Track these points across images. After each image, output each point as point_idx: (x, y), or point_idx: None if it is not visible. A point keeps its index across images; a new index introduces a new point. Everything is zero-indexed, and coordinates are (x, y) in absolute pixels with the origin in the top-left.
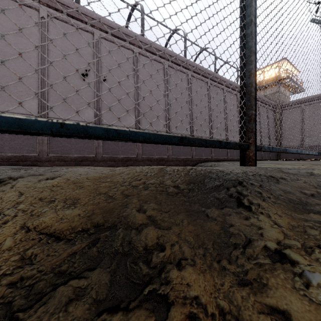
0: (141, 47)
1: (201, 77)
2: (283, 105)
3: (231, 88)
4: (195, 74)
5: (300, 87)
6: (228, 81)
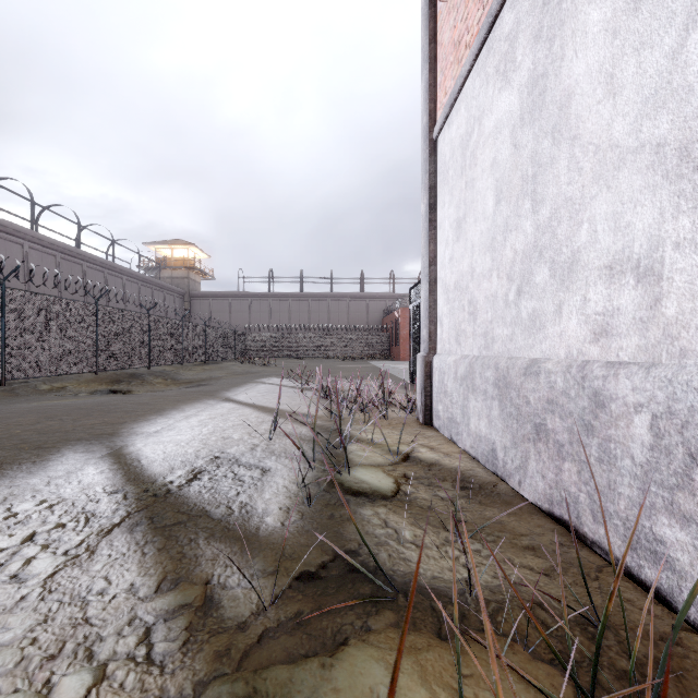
0: (32, 241)
1: (98, 268)
2: (192, 294)
3: (132, 277)
4: (91, 265)
5: (210, 276)
6: (130, 270)
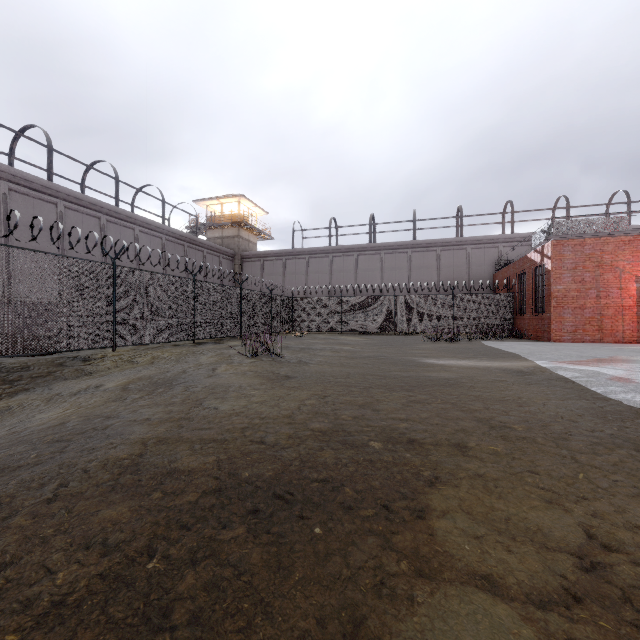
0: None
1: (88, 211)
2: (243, 255)
3: (150, 229)
4: (74, 205)
5: (266, 234)
6: (144, 218)
